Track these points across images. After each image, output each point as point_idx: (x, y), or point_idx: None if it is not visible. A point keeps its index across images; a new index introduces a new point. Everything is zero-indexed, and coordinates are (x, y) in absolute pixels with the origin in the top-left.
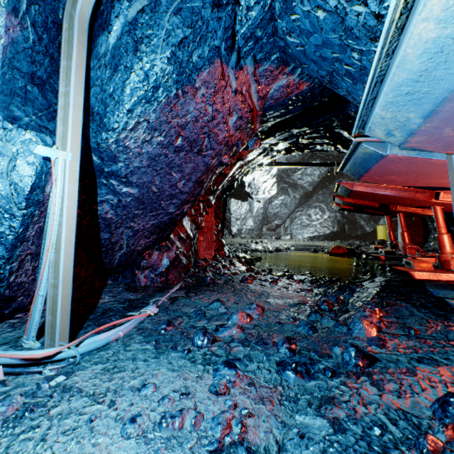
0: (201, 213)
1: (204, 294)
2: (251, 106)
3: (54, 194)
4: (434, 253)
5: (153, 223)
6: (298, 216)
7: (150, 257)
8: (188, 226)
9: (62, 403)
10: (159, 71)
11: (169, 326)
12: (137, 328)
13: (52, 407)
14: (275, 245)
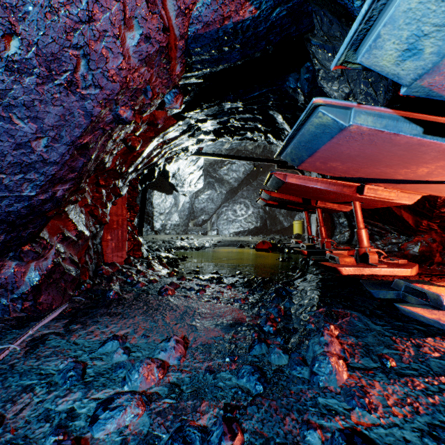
0: (104, 202)
1: (97, 324)
2: (165, 19)
3: None
4: (345, 246)
5: None
6: (224, 211)
7: None
8: (80, 221)
9: None
10: None
11: None
12: None
13: None
14: (202, 241)
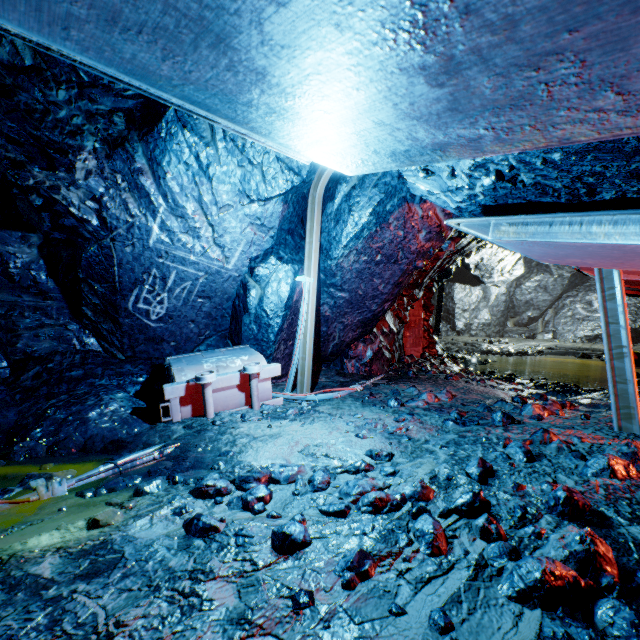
0: (405, 307)
1: (403, 384)
2: (438, 222)
3: (304, 303)
4: None
5: (359, 319)
6: (567, 304)
7: (356, 349)
8: (391, 321)
9: (316, 414)
10: (364, 221)
11: (371, 396)
12: (348, 395)
13: (312, 414)
14: (521, 347)
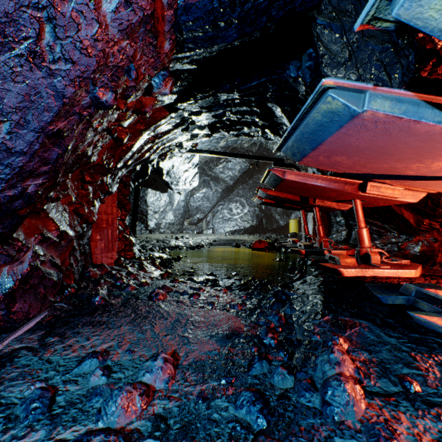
0: (90, 200)
1: (78, 336)
2: None
3: None
4: (343, 245)
5: None
6: (220, 209)
7: None
8: (63, 220)
9: None
10: None
11: None
12: None
13: None
14: (197, 241)
